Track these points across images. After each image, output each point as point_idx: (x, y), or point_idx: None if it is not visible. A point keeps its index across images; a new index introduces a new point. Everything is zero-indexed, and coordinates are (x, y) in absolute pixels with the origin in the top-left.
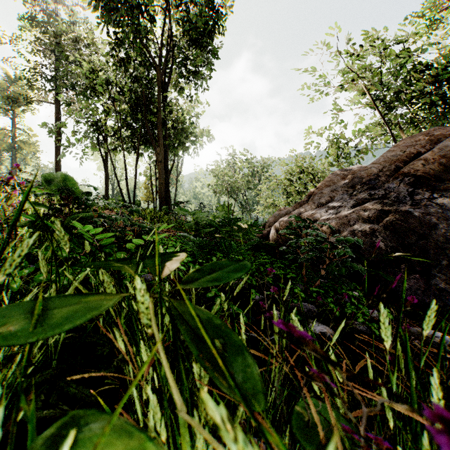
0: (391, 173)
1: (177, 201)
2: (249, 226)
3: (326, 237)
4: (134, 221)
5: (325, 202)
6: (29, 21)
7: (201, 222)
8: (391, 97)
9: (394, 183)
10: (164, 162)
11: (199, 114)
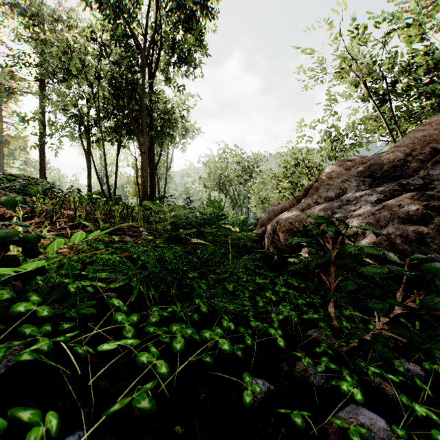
0: (424, 157)
1: (160, 195)
2: (239, 228)
3: (401, 262)
4: (99, 219)
5: (334, 195)
6: (10, 8)
7: (179, 220)
8: (387, 88)
9: (436, 168)
10: (150, 154)
11: (189, 107)
